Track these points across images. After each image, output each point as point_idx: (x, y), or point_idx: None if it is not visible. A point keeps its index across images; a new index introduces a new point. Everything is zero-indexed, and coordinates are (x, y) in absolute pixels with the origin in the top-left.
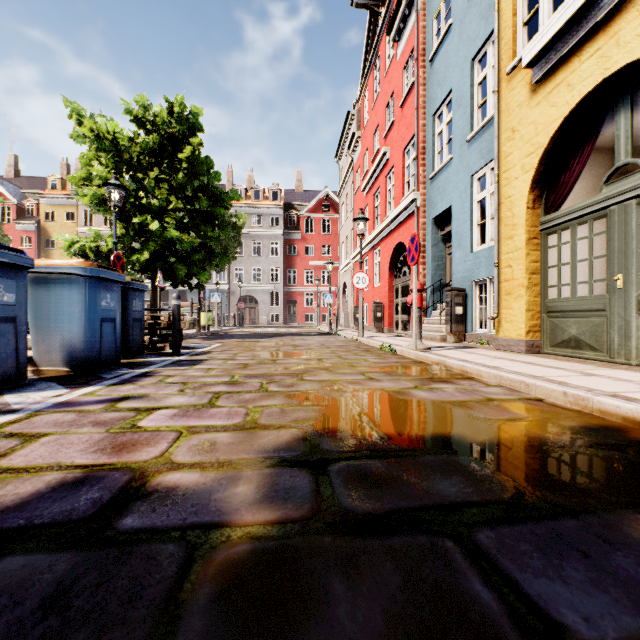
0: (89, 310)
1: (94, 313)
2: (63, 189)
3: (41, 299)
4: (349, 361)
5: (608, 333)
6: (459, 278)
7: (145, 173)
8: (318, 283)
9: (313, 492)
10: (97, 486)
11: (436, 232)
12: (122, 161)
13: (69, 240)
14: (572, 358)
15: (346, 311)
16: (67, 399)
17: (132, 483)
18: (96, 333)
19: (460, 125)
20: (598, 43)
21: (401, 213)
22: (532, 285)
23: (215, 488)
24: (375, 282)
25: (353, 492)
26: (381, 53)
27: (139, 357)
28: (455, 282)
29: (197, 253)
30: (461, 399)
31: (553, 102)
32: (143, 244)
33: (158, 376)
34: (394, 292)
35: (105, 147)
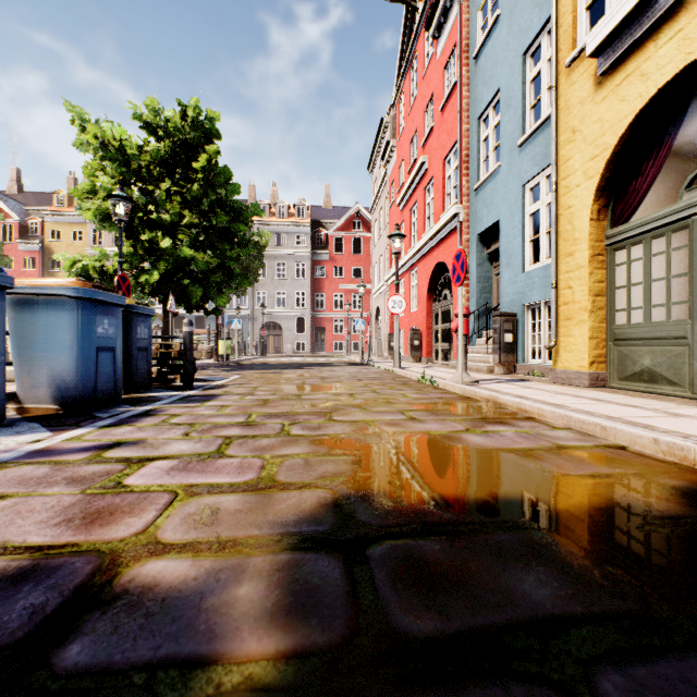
0: (82, 338)
1: (88, 341)
2: (70, 205)
3: (26, 325)
4: (385, 396)
5: (690, 365)
6: (508, 301)
7: (156, 185)
8: (348, 308)
9: (347, 595)
10: (45, 583)
11: (481, 250)
12: (130, 171)
13: (70, 259)
14: (645, 394)
15: (379, 339)
16: (46, 446)
17: (95, 578)
18: (91, 364)
19: (509, 128)
20: (679, 23)
21: (441, 229)
22: (596, 309)
23: (209, 587)
24: (412, 307)
25: (403, 596)
26: (419, 52)
27: (145, 391)
28: (504, 306)
29: (214, 274)
30: (525, 446)
31: (623, 96)
32: (153, 264)
33: (162, 415)
34: (433, 318)
35: (111, 156)
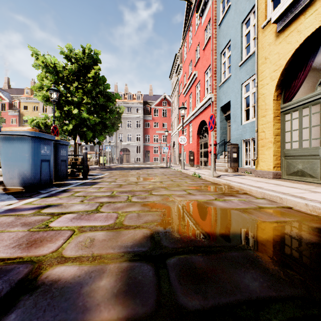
0: (34, 155)
1: (37, 157)
2: (32, 94)
3: (7, 149)
4: (177, 183)
5: None
6: (234, 138)
7: (71, 84)
8: (160, 141)
9: (155, 286)
10: (3, 279)
11: (222, 114)
12: (59, 78)
13: (31, 119)
14: (299, 181)
15: (175, 156)
16: (14, 207)
17: (28, 276)
18: (38, 168)
19: (235, 58)
20: (316, 6)
21: (203, 105)
22: (276, 142)
23: (85, 281)
24: (190, 141)
25: (184, 286)
26: (193, 23)
27: (64, 180)
28: (232, 140)
29: (97, 126)
30: (243, 207)
31: (289, 41)
32: (69, 121)
33: (71, 192)
34: (199, 146)
35: (50, 71)
